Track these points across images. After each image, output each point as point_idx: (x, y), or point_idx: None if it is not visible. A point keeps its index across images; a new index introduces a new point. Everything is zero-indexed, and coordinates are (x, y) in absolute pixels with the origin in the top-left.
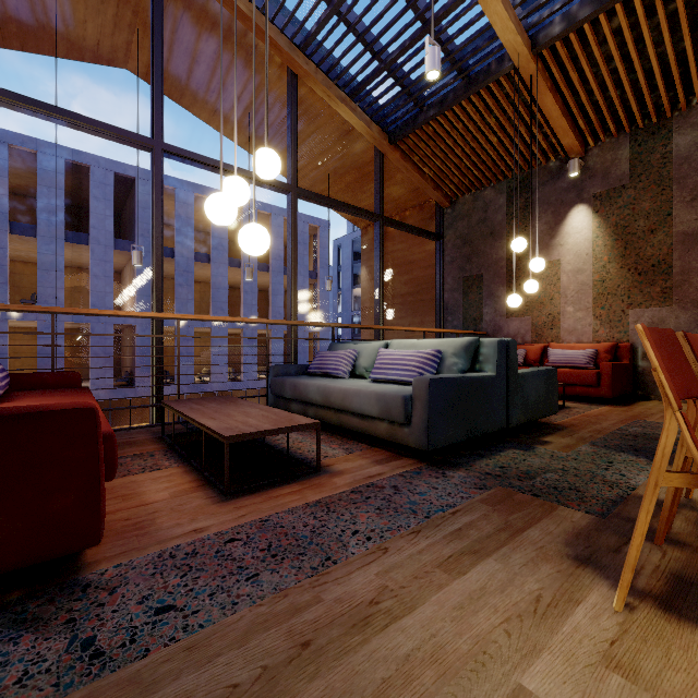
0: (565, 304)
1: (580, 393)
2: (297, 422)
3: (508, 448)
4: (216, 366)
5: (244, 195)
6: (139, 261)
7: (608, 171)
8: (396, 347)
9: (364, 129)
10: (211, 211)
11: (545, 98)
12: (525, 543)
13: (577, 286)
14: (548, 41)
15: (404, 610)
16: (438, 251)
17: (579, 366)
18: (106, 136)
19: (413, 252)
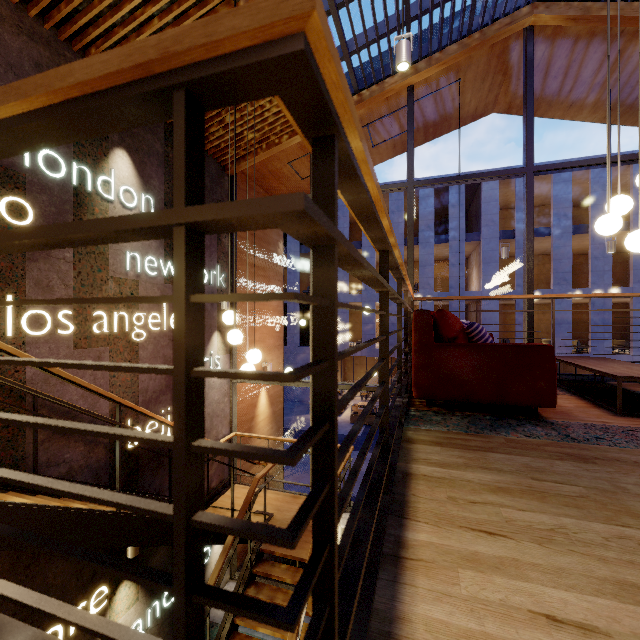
0: None
1: None
2: None
3: None
4: (557, 337)
5: (627, 207)
6: (505, 255)
7: None
8: None
9: None
10: (600, 228)
11: None
12: None
13: None
14: None
15: None
16: None
17: None
18: (493, 179)
19: None
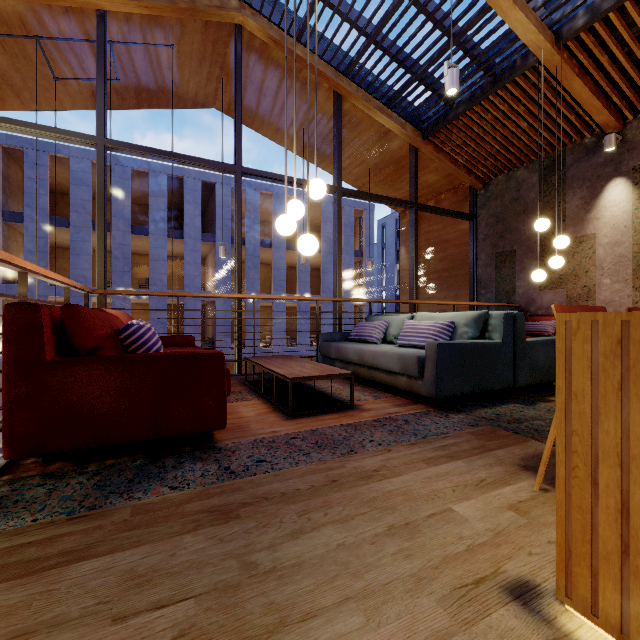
0: (601, 276)
1: None
2: (336, 372)
3: (511, 403)
4: (277, 335)
5: (301, 213)
6: (224, 254)
7: None
8: (419, 319)
9: (399, 130)
10: (279, 227)
11: (573, 83)
12: (490, 456)
13: (614, 258)
14: (571, 34)
15: (393, 475)
16: (472, 230)
17: None
18: (205, 168)
19: (448, 231)
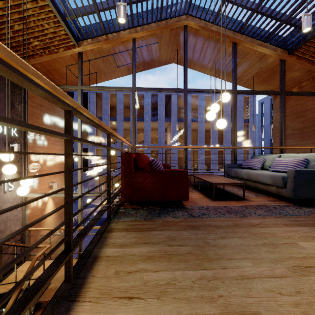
0: None
1: None
2: (236, 182)
3: None
4: (200, 165)
5: (217, 109)
6: (178, 128)
7: None
8: (284, 157)
9: (272, 53)
10: (208, 117)
11: None
12: None
13: None
14: None
15: (266, 227)
16: None
17: None
18: (171, 92)
19: (308, 104)
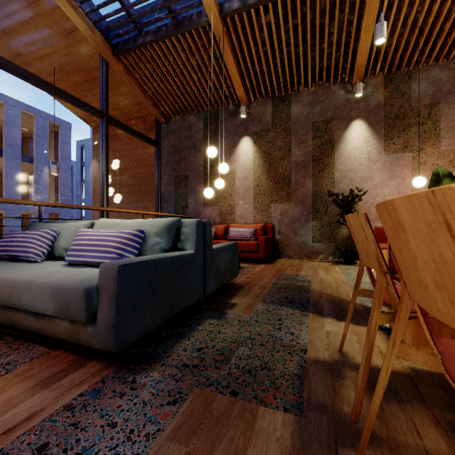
0: (238, 199)
1: (248, 256)
2: None
3: (205, 319)
4: None
5: None
6: None
7: (261, 118)
8: (100, 226)
9: (87, 31)
10: None
11: (228, 56)
12: None
13: (245, 188)
14: (230, 12)
15: None
16: (157, 154)
17: (247, 239)
18: None
19: (138, 153)
